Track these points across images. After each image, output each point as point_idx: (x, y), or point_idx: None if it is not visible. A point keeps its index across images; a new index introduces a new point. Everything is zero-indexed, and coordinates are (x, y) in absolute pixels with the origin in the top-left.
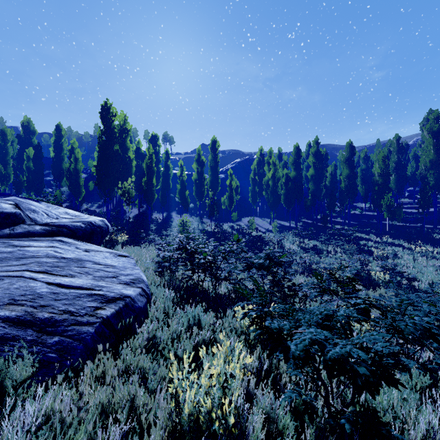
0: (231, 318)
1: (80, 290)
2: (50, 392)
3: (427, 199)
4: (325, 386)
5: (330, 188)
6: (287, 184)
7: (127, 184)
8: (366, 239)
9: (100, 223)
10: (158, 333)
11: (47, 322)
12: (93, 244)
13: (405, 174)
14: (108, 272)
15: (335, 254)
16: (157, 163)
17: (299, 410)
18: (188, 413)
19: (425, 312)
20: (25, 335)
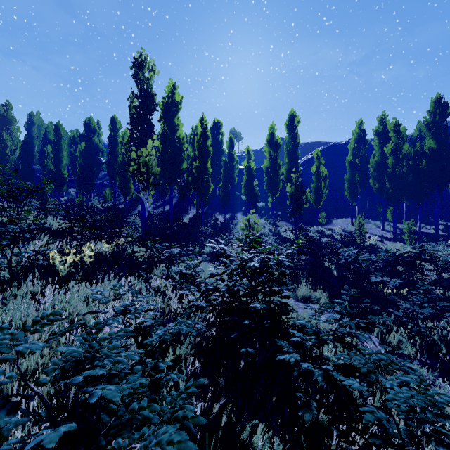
0: None
1: None
2: None
3: None
4: None
5: None
6: (415, 165)
7: (146, 152)
8: None
9: None
10: None
11: None
12: None
13: None
14: None
15: None
16: (219, 154)
17: None
18: None
19: None
20: None
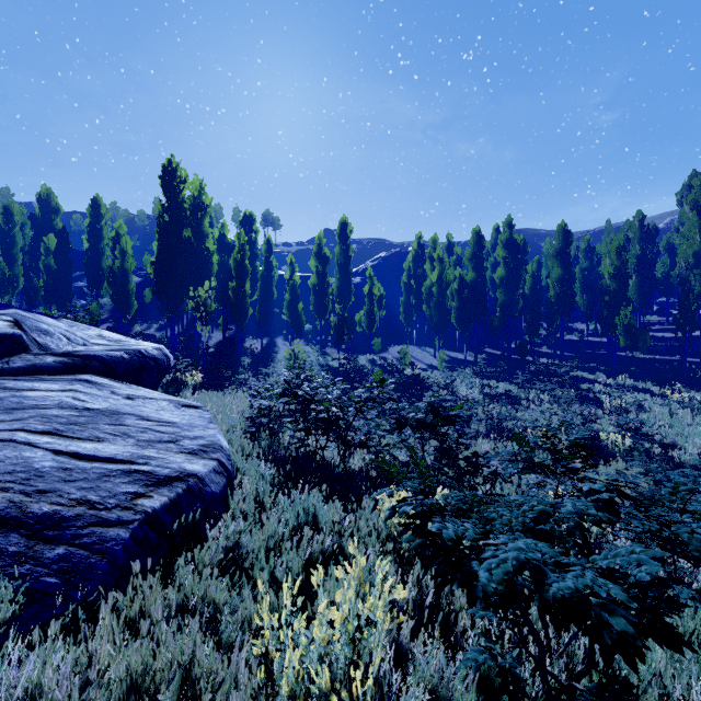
0: (370, 512)
1: (110, 464)
2: (37, 653)
3: (690, 316)
4: (538, 640)
5: (531, 299)
6: (462, 292)
7: (203, 291)
8: (591, 381)
9: (156, 353)
10: (244, 538)
11: (47, 520)
12: (143, 387)
13: (653, 275)
14: (162, 433)
15: (541, 405)
16: (252, 259)
17: (490, 680)
18: (287, 694)
19: (699, 502)
20: (6, 543)
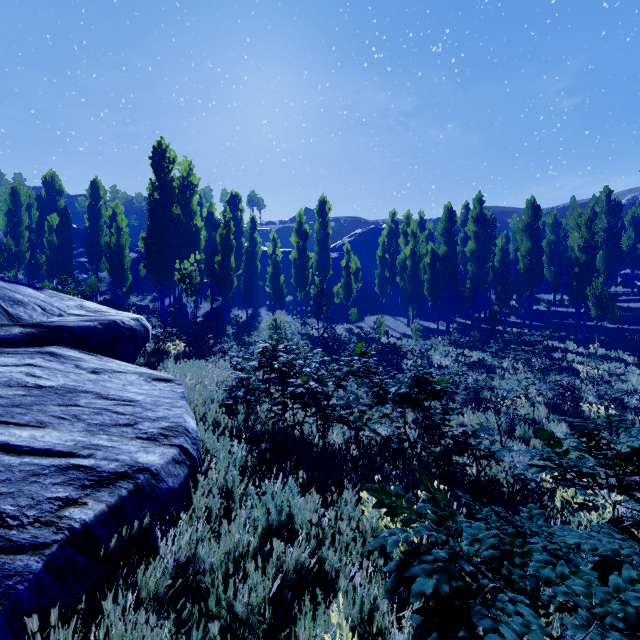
0: (352, 508)
1: (44, 458)
2: None
3: None
4: None
5: (500, 271)
6: (434, 265)
7: (188, 264)
8: (562, 350)
9: (132, 324)
10: (201, 550)
11: None
12: (119, 358)
13: (619, 248)
14: (119, 415)
15: (516, 374)
16: (238, 235)
17: None
18: None
19: None
20: None
